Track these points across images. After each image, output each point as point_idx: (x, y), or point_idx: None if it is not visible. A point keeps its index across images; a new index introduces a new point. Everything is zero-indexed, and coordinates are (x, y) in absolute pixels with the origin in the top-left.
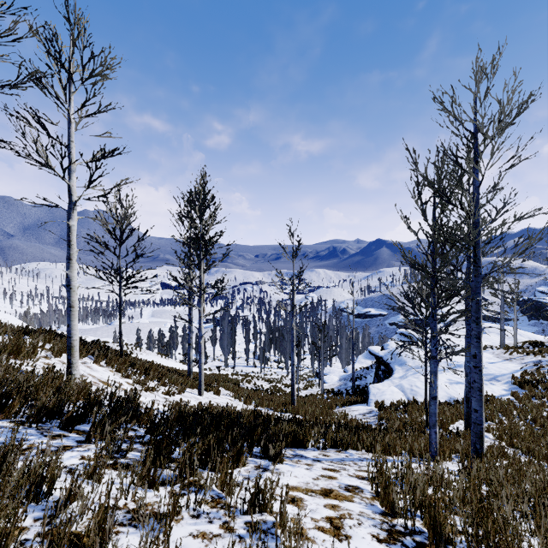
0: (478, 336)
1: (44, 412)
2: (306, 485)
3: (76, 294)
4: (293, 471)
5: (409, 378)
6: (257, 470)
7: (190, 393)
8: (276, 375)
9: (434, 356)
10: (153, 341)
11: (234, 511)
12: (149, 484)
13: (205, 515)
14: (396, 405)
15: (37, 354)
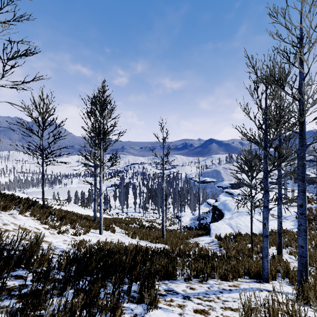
0: (303, 190)
1: None
2: None
3: None
4: None
5: (235, 218)
6: None
7: (93, 233)
8: (152, 217)
9: (266, 206)
10: (78, 198)
11: None
12: None
13: None
14: (229, 237)
15: None
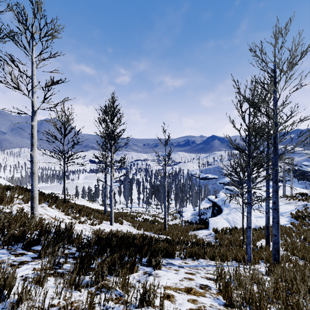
0: (276, 190)
1: (12, 239)
2: (175, 285)
3: (36, 166)
4: (167, 275)
5: (232, 214)
6: (144, 275)
7: (105, 224)
8: (155, 212)
9: (249, 202)
10: (85, 193)
11: (129, 307)
12: (75, 287)
13: (111, 309)
14: (225, 230)
15: (13, 202)
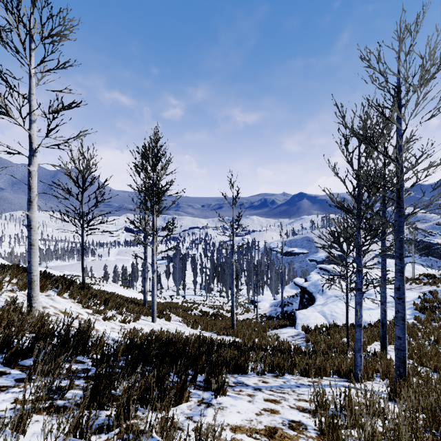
0: (401, 270)
1: None
2: (250, 423)
3: (36, 233)
4: (235, 405)
5: (329, 305)
6: (200, 406)
7: (144, 320)
8: (218, 302)
9: (359, 288)
10: (118, 275)
11: None
12: (81, 433)
13: None
14: (320, 329)
15: (2, 288)
